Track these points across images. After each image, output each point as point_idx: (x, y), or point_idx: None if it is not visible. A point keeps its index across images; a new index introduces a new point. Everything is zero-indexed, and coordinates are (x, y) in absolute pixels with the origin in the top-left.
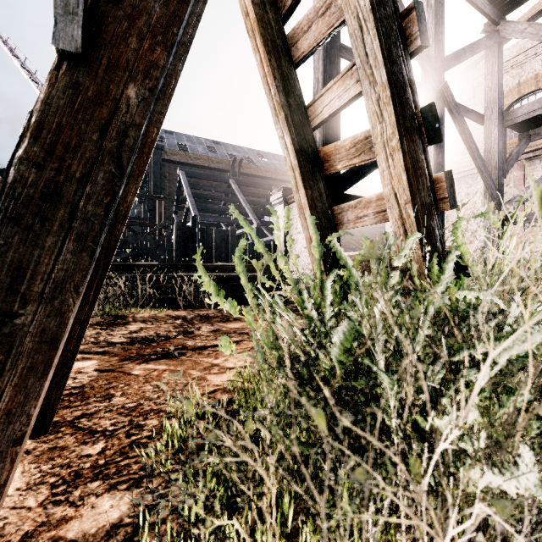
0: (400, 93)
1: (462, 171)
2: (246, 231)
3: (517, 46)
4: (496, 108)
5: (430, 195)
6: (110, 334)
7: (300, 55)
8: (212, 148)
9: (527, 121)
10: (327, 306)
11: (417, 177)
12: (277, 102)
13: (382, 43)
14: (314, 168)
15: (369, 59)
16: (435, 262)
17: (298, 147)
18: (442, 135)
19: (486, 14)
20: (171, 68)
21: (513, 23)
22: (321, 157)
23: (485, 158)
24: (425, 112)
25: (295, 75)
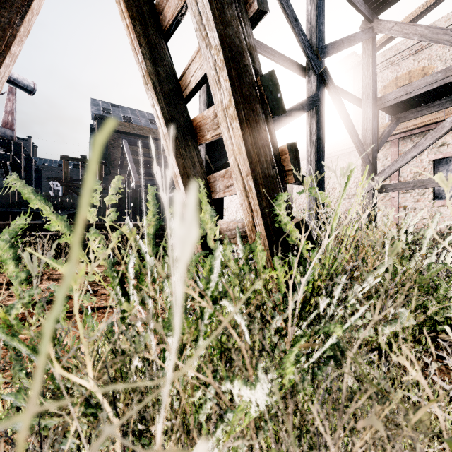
0: (237, 58)
1: (352, 146)
2: (34, 206)
3: (395, 47)
4: (371, 93)
5: (275, 166)
6: (11, 295)
7: (167, 24)
8: (154, 121)
9: (396, 106)
10: (131, 294)
11: (258, 148)
12: (144, 69)
13: (212, 1)
14: (186, 138)
15: (203, 19)
16: (259, 242)
17: (168, 116)
18: (323, 113)
19: (362, 12)
20: (4, 21)
21: (384, 21)
22: (194, 126)
23: (362, 136)
24: (265, 80)
25: (164, 44)
